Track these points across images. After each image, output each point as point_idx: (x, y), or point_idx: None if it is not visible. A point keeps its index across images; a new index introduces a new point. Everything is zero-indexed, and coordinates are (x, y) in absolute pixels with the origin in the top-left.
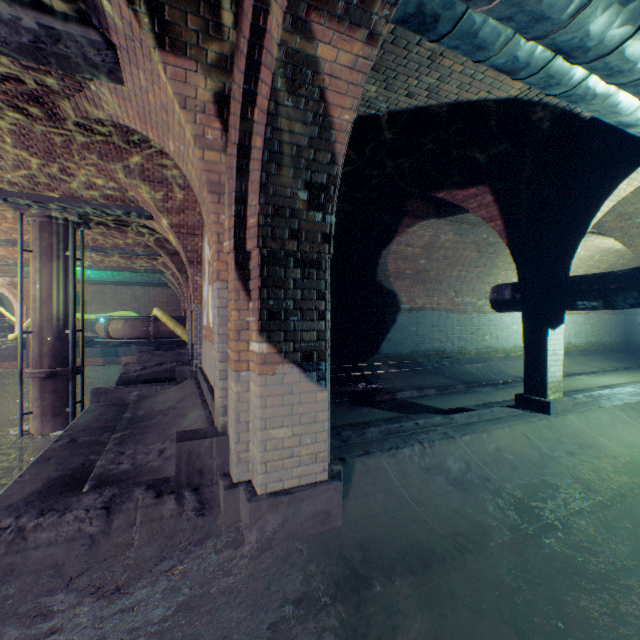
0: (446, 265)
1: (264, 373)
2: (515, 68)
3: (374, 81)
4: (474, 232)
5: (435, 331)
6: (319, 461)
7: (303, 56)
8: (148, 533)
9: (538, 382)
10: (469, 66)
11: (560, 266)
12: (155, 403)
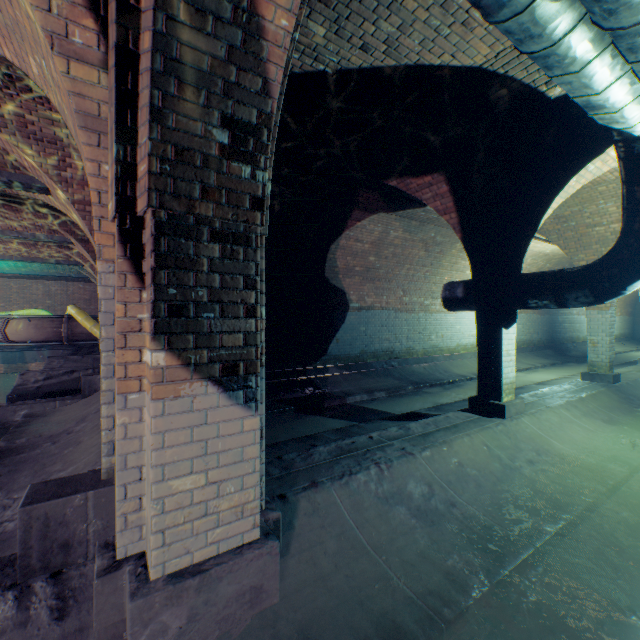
0: (395, 263)
1: (161, 397)
2: (498, 0)
3: (323, 19)
4: (423, 230)
5: (384, 331)
6: (247, 515)
7: None
8: None
9: (492, 384)
10: (435, 14)
11: (514, 263)
12: (47, 425)
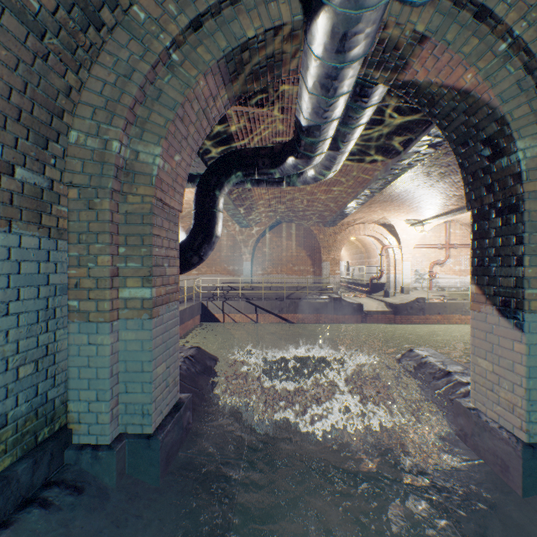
0: None
1: (473, 309)
2: None
3: None
4: None
5: None
6: (515, 415)
7: (418, 90)
8: (444, 391)
9: None
10: None
11: None
12: None
